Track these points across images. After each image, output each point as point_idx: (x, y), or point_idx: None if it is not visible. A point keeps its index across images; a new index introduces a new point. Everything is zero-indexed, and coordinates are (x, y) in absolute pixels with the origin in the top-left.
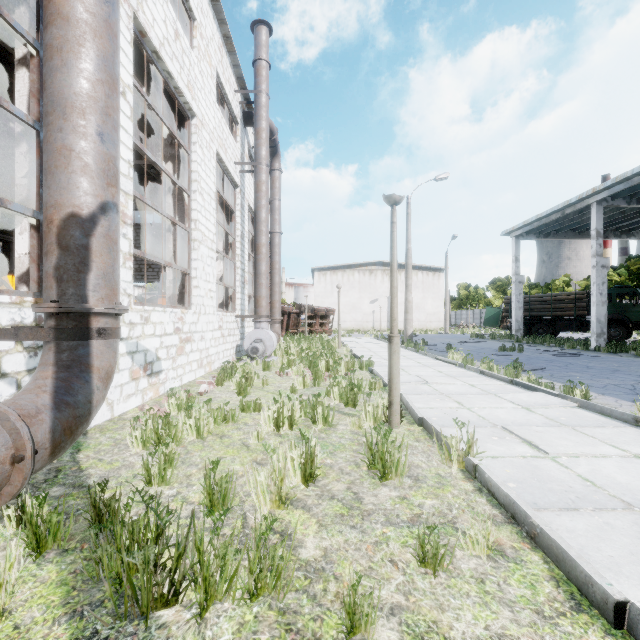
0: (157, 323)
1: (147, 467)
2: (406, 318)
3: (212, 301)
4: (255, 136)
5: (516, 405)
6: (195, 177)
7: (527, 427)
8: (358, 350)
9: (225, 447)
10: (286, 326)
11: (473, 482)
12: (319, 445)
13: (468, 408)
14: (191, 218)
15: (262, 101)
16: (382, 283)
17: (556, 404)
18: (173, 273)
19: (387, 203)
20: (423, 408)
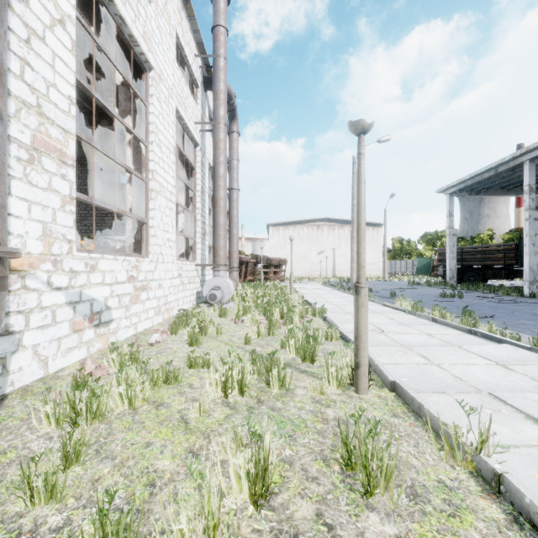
0: (106, 271)
1: (28, 478)
2: (352, 267)
3: (171, 250)
4: (214, 97)
5: (488, 360)
6: (152, 128)
7: (520, 394)
8: (309, 296)
9: (158, 424)
10: (244, 274)
11: (499, 502)
12: (275, 441)
13: (437, 364)
14: (148, 169)
15: (220, 64)
16: (328, 237)
17: (534, 360)
18: (132, 223)
19: (353, 132)
20: (387, 364)
